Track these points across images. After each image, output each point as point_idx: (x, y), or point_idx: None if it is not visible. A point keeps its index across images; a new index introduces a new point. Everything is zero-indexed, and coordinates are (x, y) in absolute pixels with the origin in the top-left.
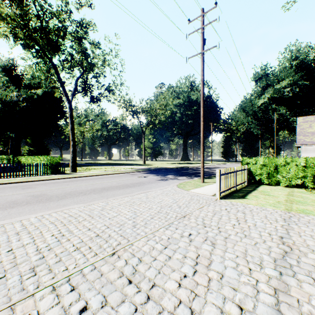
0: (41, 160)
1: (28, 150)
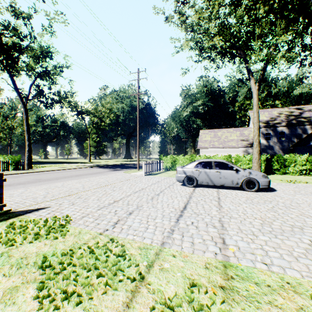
0: None
1: None
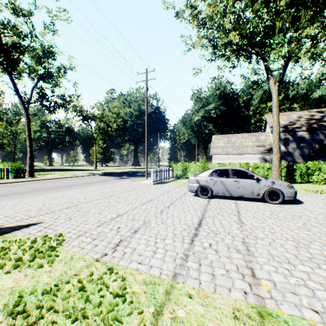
0: None
1: None
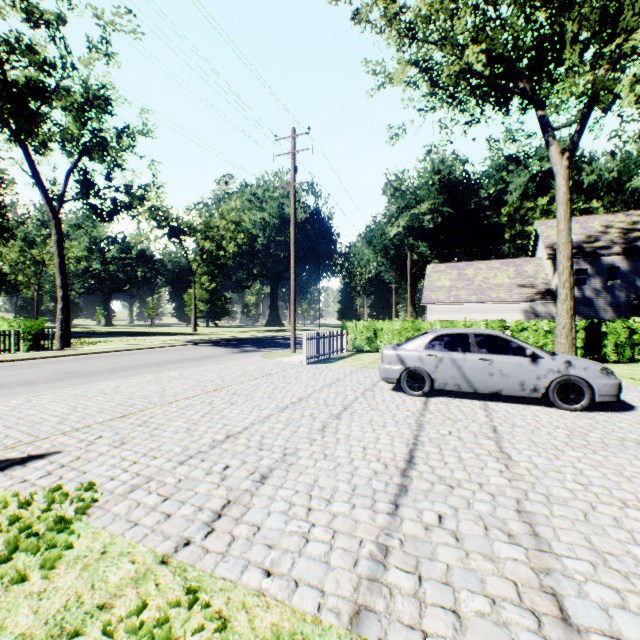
0: None
1: None
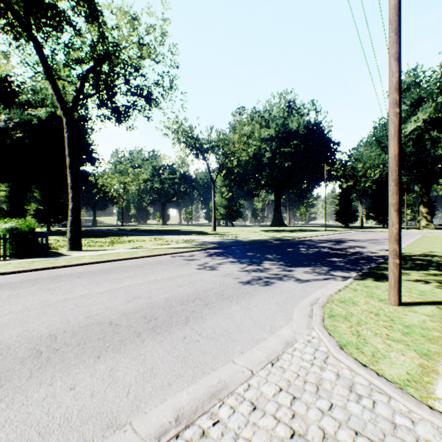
0: None
1: (35, 210)
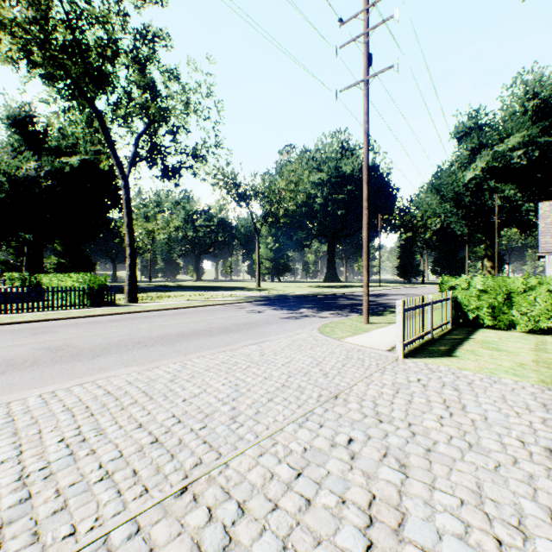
0: (74, 281)
1: (57, 263)
